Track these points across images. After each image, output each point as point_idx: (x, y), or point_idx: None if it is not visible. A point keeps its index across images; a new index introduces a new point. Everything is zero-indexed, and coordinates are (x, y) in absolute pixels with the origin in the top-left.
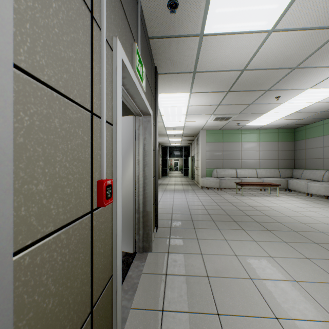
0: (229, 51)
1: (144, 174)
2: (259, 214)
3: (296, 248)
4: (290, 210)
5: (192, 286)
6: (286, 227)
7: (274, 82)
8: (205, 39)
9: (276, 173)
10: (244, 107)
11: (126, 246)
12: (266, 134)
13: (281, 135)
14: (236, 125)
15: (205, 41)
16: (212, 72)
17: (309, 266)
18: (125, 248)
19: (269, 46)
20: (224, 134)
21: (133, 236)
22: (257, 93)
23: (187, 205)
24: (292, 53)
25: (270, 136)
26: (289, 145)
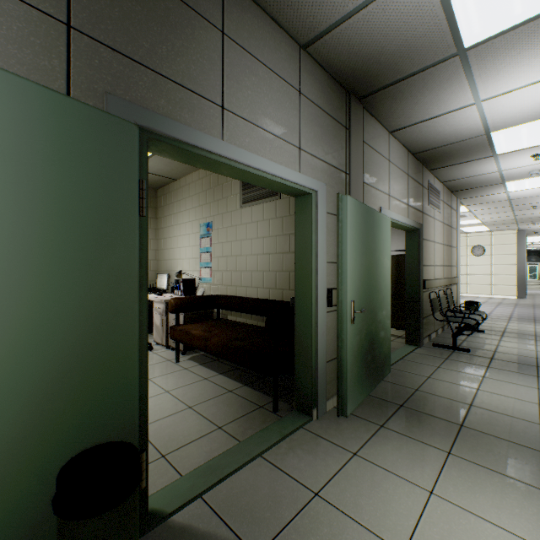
0: None
1: None
2: None
3: None
4: None
5: None
6: None
7: None
8: None
9: None
10: None
11: None
12: None
13: None
14: None
15: None
16: None
17: None
18: None
19: None
20: None
21: None
22: None
23: None
24: None
25: None
26: None
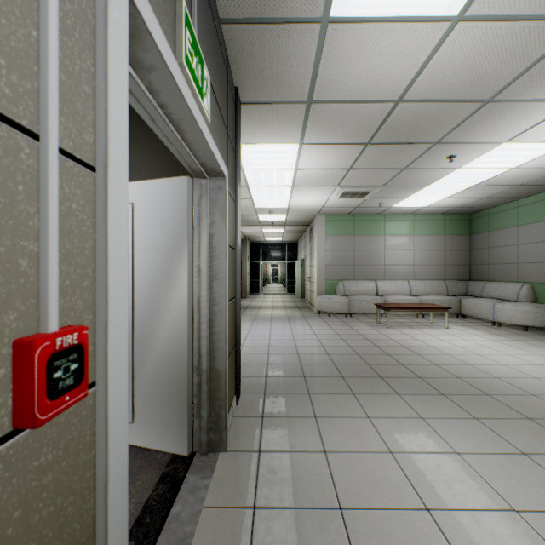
0: (375, 59)
1: (210, 295)
2: (421, 361)
3: (498, 430)
4: (472, 353)
5: (309, 536)
6: (472, 387)
7: (448, 128)
8: (331, 30)
9: (441, 288)
10: (393, 174)
11: (174, 442)
12: (424, 222)
13: (449, 224)
14: (376, 207)
15: (332, 35)
16: (341, 103)
17: (531, 472)
18: (172, 445)
19: (449, 52)
20: (356, 222)
21: (189, 420)
22: (417, 148)
23: (295, 346)
24: (489, 70)
25: (431, 226)
26: (462, 242)
